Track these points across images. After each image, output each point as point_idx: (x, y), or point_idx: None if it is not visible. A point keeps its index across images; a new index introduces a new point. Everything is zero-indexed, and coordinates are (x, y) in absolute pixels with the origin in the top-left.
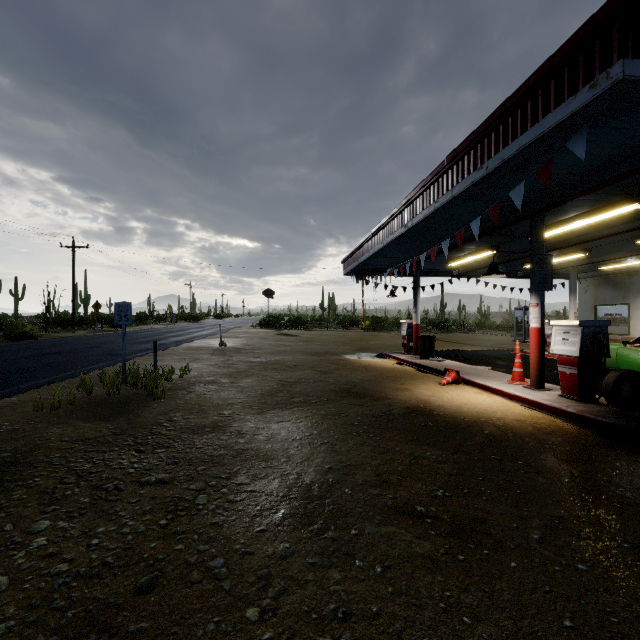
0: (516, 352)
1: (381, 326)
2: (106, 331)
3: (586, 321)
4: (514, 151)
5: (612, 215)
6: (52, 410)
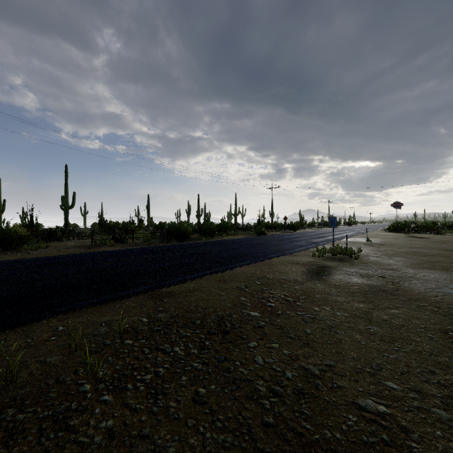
0: None
1: None
2: (288, 232)
3: None
4: None
5: None
6: (318, 257)
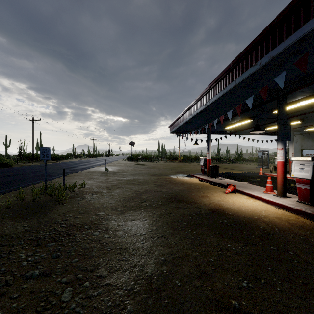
0: (260, 174)
1: (188, 160)
2: (49, 162)
3: None
4: (281, 50)
5: None
6: None
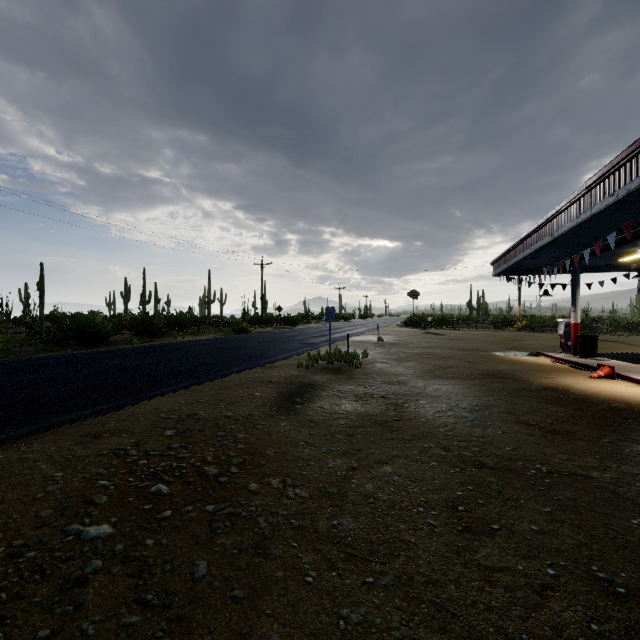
0: None
1: (543, 326)
2: (284, 328)
3: None
4: (636, 186)
5: None
6: (306, 368)
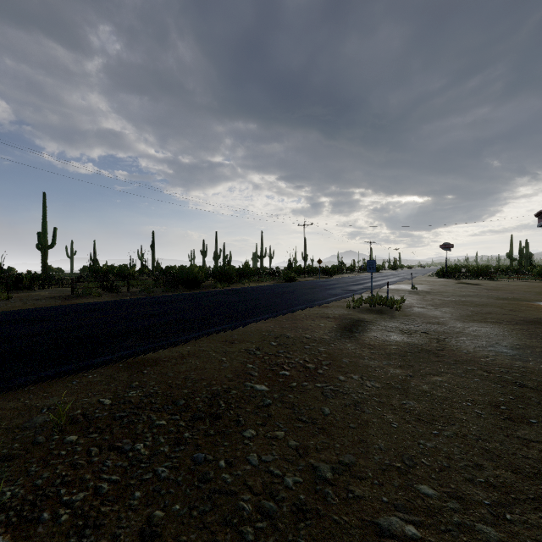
0: None
1: None
2: (323, 278)
3: None
4: None
5: None
6: (353, 309)
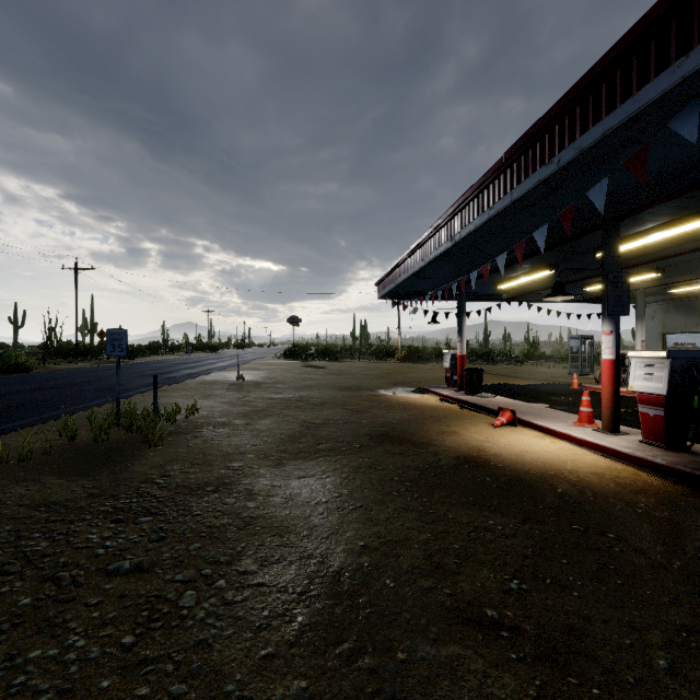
0: (574, 387)
1: (419, 357)
2: (112, 362)
3: (675, 352)
4: (597, 137)
5: (699, 225)
6: (20, 462)
